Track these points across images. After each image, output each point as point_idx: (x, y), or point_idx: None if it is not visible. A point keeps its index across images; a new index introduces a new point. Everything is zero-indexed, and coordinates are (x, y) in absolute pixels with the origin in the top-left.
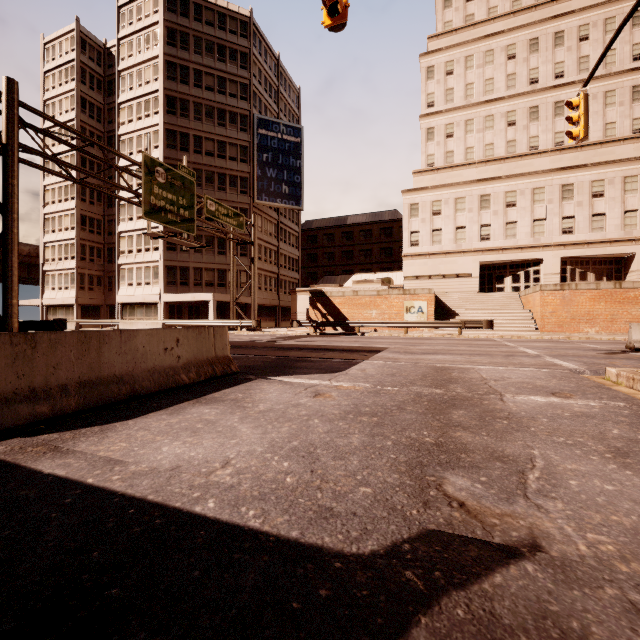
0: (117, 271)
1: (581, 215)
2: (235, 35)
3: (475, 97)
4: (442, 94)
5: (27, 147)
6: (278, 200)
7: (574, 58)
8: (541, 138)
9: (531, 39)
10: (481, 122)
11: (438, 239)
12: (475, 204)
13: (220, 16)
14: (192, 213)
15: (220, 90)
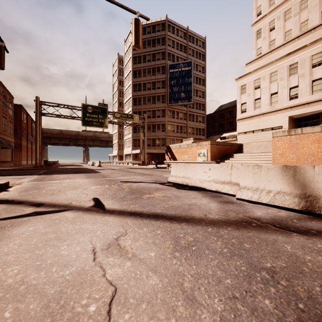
0: (124, 142)
1: None
2: (159, 32)
3: None
4: (267, 2)
5: (43, 113)
6: (179, 101)
7: None
8: None
9: None
10: (297, 7)
11: (258, 105)
12: (285, 73)
13: (153, 27)
14: (106, 120)
15: (153, 59)
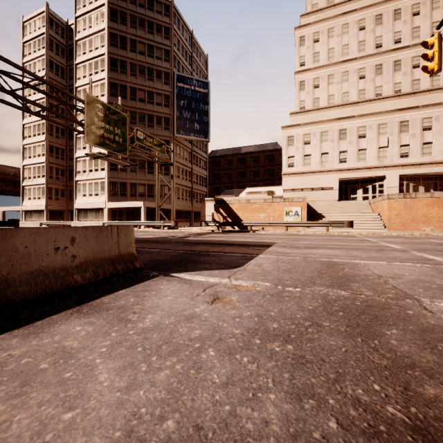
0: (75, 185)
1: (414, 143)
2: (160, 14)
3: (335, 58)
4: (311, 56)
5: None
6: (191, 134)
7: (409, 28)
8: (384, 87)
9: (377, 15)
10: (339, 76)
11: (308, 162)
12: (335, 136)
13: (149, 0)
14: (125, 140)
15: (149, 54)
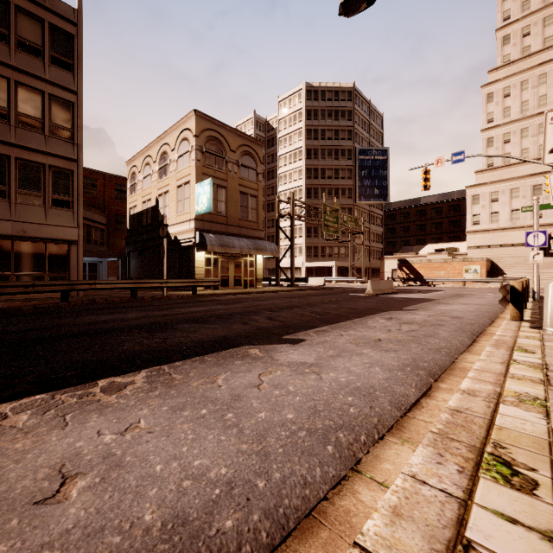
0: None
1: None
2: (344, 101)
3: (530, 111)
4: (500, 112)
5: (294, 214)
6: (371, 199)
7: None
8: None
9: None
10: (535, 129)
11: (496, 219)
12: (528, 192)
13: (335, 93)
14: (338, 224)
15: (335, 138)
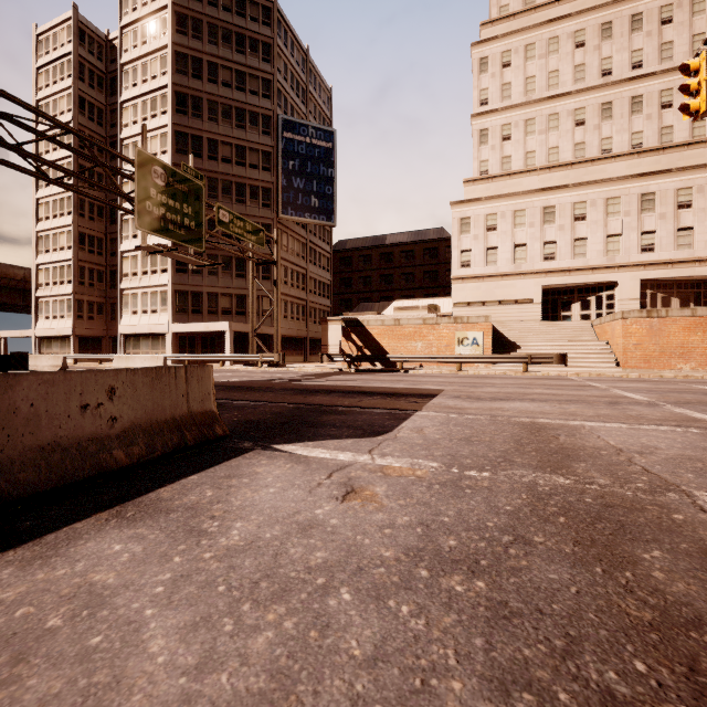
0: (119, 297)
1: (664, 229)
2: (256, 23)
3: (537, 92)
4: (498, 90)
5: None
6: (306, 215)
7: (655, 45)
8: (615, 140)
9: (603, 23)
10: (544, 122)
11: (493, 259)
12: (537, 217)
13: (239, 0)
14: (200, 224)
15: (239, 86)
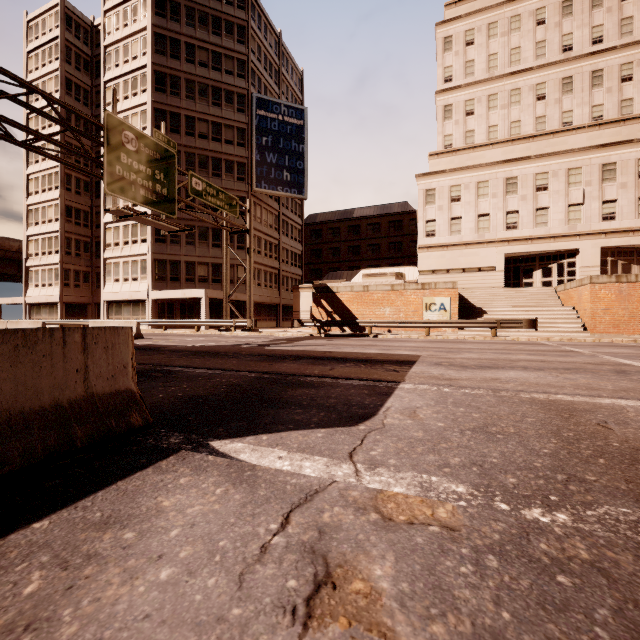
0: (102, 266)
1: (625, 198)
2: (231, 6)
3: (499, 69)
4: (461, 67)
5: None
6: (279, 188)
7: (615, 20)
8: (576, 113)
9: (564, 1)
10: (506, 97)
11: (457, 228)
12: (500, 188)
13: None
14: (172, 191)
15: (215, 66)
